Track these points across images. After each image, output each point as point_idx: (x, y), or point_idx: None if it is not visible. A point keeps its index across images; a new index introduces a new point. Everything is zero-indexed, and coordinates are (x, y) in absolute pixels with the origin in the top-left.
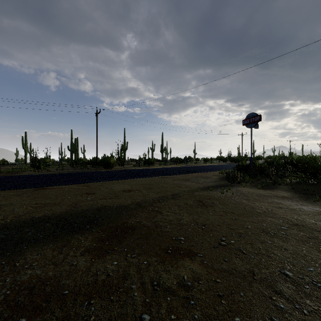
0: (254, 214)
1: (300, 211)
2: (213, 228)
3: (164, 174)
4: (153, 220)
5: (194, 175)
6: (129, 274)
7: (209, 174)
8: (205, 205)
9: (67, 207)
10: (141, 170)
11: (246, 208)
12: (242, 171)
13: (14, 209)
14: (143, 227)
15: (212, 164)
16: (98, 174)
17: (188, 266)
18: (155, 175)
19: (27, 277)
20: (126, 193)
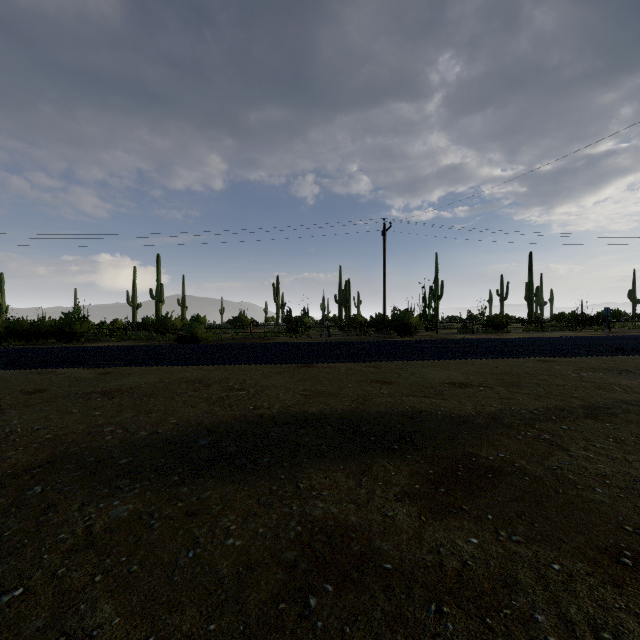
0: None
1: None
2: None
3: (545, 354)
4: (545, 464)
5: None
6: (516, 579)
7: None
8: None
9: (352, 403)
10: (478, 341)
11: None
12: None
13: (278, 394)
14: (522, 475)
15: None
16: (389, 346)
17: None
18: (521, 355)
19: (319, 512)
20: (458, 389)
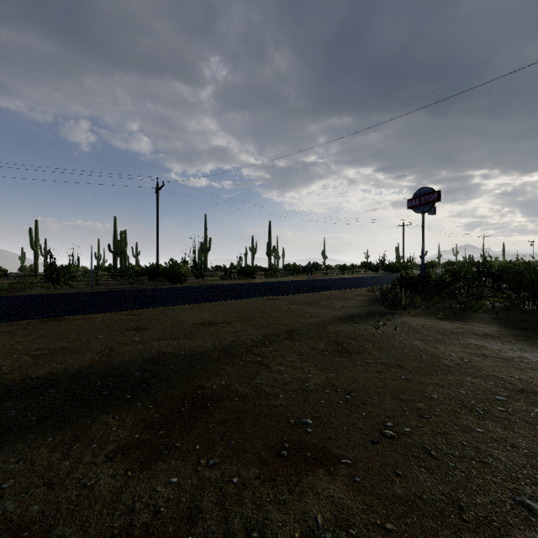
0: (439, 369)
1: (522, 363)
2: (367, 399)
3: (272, 294)
4: (252, 383)
5: (324, 295)
6: (200, 508)
7: (351, 293)
8: (348, 351)
9: (95, 357)
10: (233, 285)
11: (422, 357)
12: (407, 288)
13: None
14: (234, 397)
15: (355, 275)
16: (158, 293)
17: (323, 489)
18: (258, 295)
19: None
20: (205, 328)
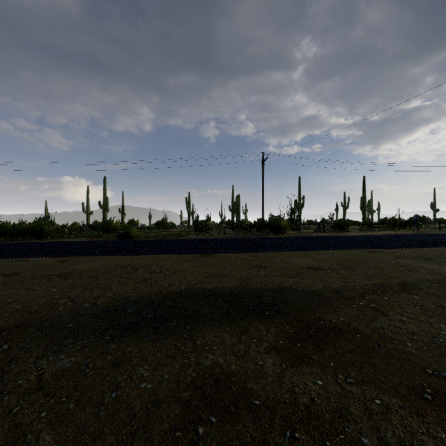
0: None
1: None
2: None
3: (373, 246)
4: (372, 325)
5: (442, 251)
6: (349, 411)
7: None
8: None
9: (238, 282)
10: (328, 237)
11: None
12: None
13: (186, 276)
14: (355, 333)
15: None
16: (266, 241)
17: None
18: (357, 247)
19: (209, 362)
20: (312, 271)
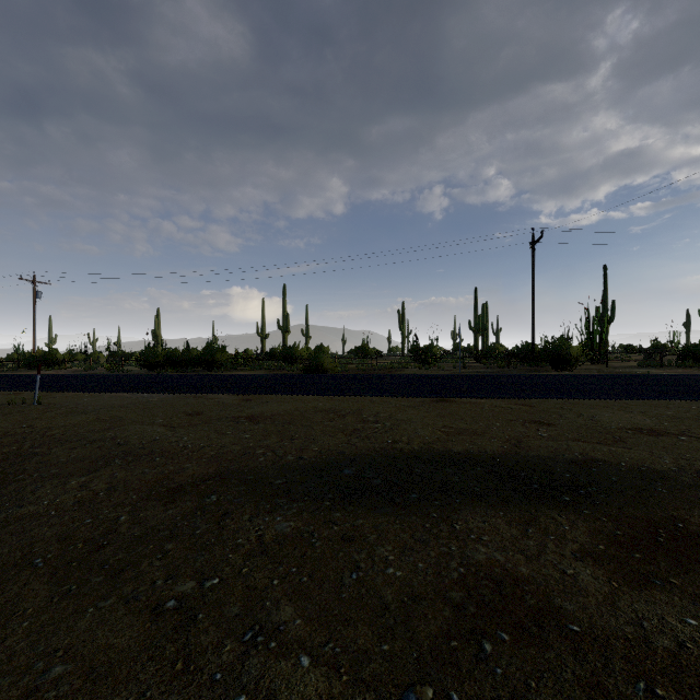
0: None
1: None
2: None
3: None
4: None
5: None
6: None
7: None
8: None
9: (503, 445)
10: (672, 377)
11: None
12: None
13: (416, 429)
14: None
15: None
16: (542, 380)
17: None
18: None
19: (482, 557)
20: (647, 437)
